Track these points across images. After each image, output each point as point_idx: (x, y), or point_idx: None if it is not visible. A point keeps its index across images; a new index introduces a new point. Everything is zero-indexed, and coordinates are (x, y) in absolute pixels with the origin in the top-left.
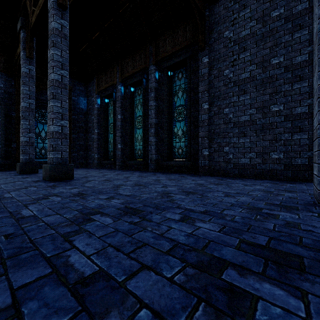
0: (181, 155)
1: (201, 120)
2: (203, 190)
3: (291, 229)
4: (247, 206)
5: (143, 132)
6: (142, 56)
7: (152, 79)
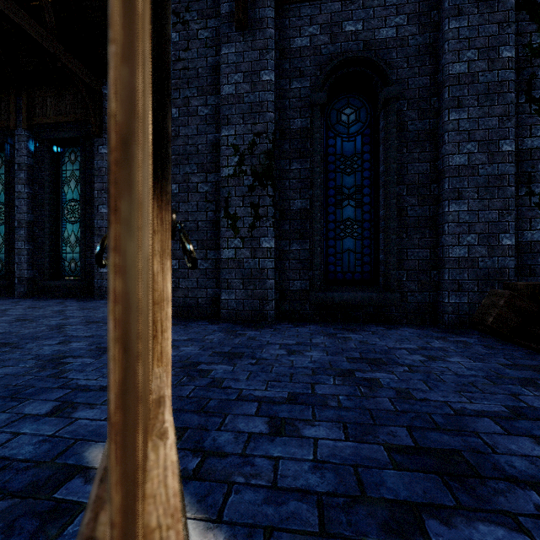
0: (75, 272)
1: (97, 227)
2: (47, 317)
3: (53, 334)
4: (58, 325)
5: (5, 232)
6: (3, 106)
7: (23, 151)
